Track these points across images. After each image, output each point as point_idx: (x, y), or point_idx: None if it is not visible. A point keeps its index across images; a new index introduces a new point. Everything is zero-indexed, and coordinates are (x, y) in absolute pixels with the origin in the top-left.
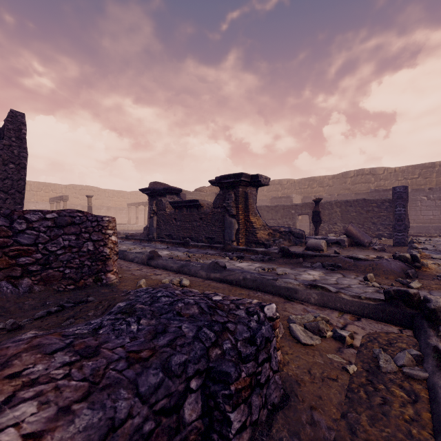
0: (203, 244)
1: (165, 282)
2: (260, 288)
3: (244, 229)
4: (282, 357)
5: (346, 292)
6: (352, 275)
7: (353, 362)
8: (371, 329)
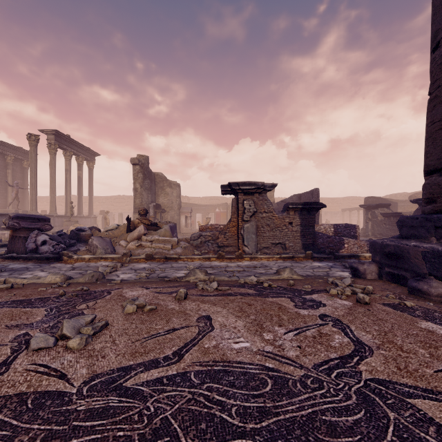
0: None
1: None
2: None
3: None
4: None
5: None
6: None
7: None
8: None
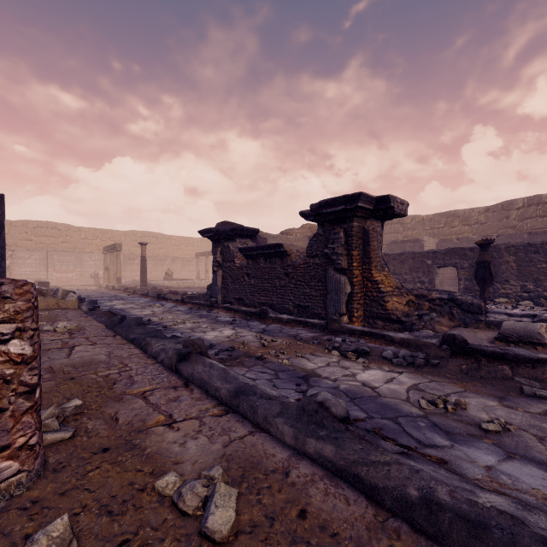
0: (290, 317)
1: (161, 491)
2: None
3: (362, 294)
4: None
5: None
6: None
7: None
8: None
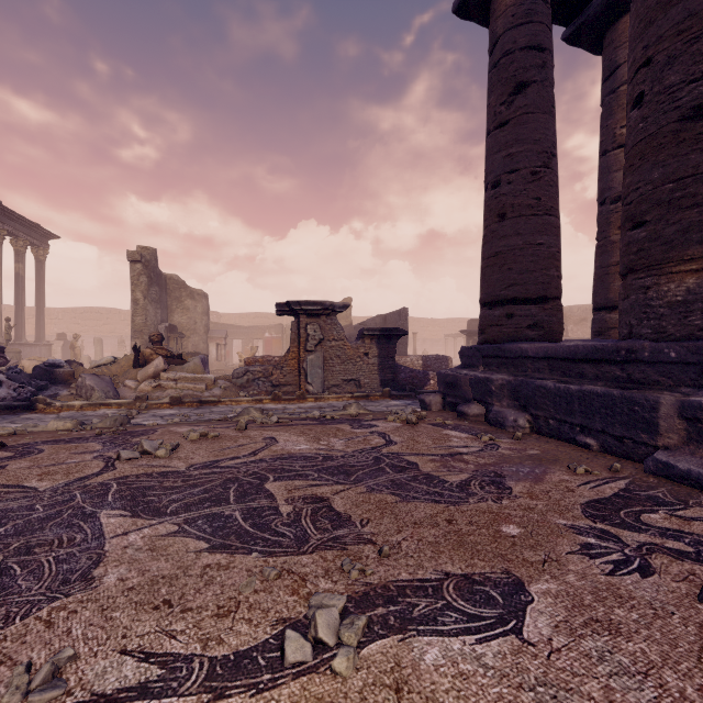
0: None
1: None
2: None
3: None
4: None
5: None
6: None
7: None
8: None
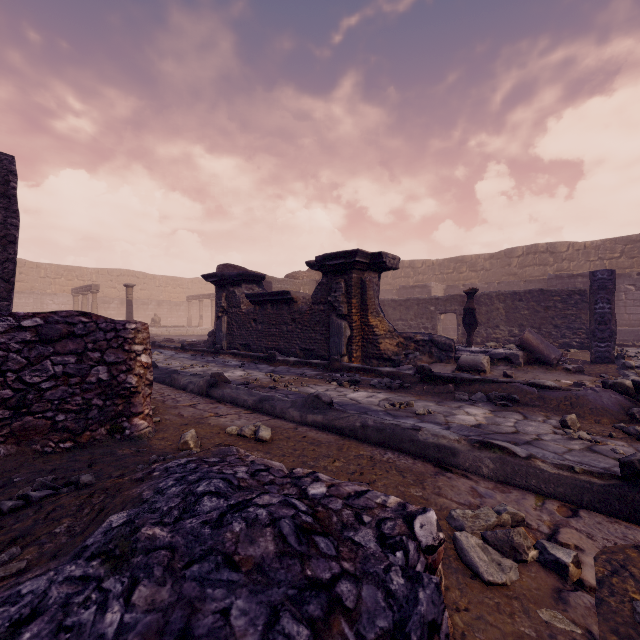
0: (297, 359)
1: (230, 432)
2: (390, 443)
3: (361, 337)
4: (451, 624)
5: (544, 457)
6: (538, 415)
7: (597, 633)
8: (604, 539)
